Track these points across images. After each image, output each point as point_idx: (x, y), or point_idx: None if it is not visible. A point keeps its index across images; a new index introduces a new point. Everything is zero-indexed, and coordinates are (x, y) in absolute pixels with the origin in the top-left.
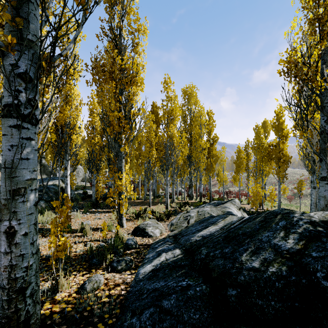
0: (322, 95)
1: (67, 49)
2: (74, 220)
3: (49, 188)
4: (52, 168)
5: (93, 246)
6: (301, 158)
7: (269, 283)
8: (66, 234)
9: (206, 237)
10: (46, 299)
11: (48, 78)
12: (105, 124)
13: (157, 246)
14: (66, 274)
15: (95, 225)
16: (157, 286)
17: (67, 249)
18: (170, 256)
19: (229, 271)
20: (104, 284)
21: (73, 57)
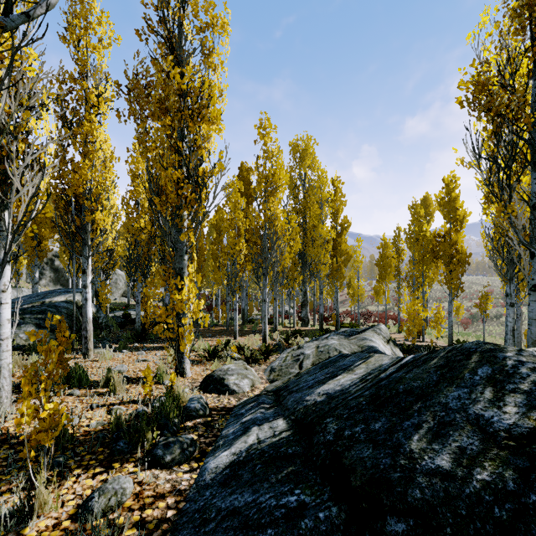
0: (535, 141)
1: (43, 6)
2: (96, 364)
3: (59, 307)
4: (6, 258)
5: (121, 414)
6: (490, 255)
7: (478, 509)
8: (77, 392)
9: (334, 395)
10: (3, 535)
11: (0, 66)
12: (153, 192)
13: (244, 412)
14: (60, 476)
15: (134, 372)
16: (237, 502)
17: (61, 425)
18: (266, 434)
19: (386, 475)
20: (133, 496)
21: (97, 74)
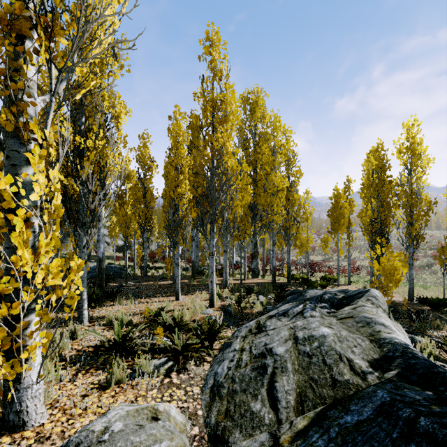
0: None
1: None
2: None
3: None
4: None
5: None
6: None
7: None
8: None
9: None
10: None
11: None
12: None
13: None
14: None
15: None
16: None
17: None
18: None
19: None
20: None
21: None
